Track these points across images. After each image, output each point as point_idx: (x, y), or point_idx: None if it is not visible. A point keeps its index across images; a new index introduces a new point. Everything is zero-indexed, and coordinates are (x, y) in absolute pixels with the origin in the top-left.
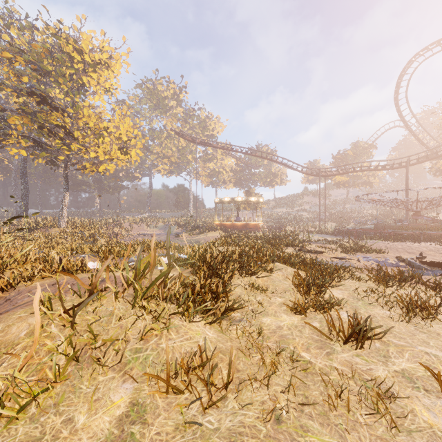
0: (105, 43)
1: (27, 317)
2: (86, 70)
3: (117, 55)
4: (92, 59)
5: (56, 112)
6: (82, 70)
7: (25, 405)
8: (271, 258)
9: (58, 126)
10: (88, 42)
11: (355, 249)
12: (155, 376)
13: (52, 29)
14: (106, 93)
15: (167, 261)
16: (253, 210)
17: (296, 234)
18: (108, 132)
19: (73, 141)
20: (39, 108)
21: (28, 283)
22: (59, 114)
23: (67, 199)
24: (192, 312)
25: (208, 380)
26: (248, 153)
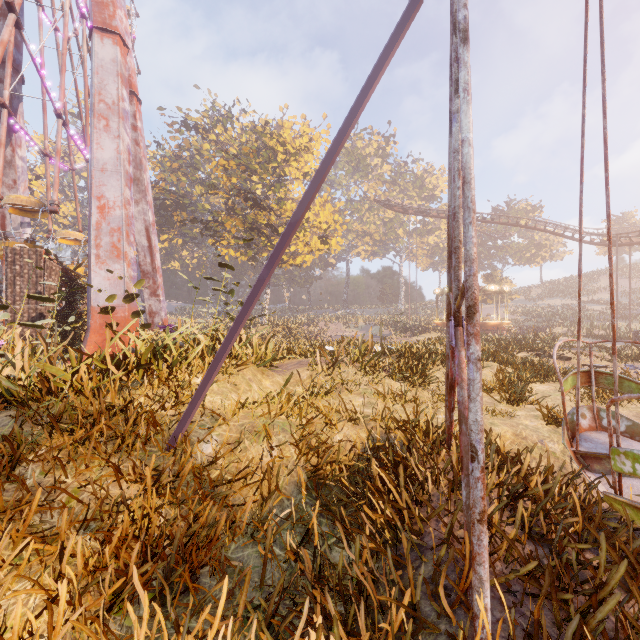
0: (305, 126)
1: (303, 371)
2: (287, 160)
3: (316, 135)
4: (293, 146)
5: (263, 211)
6: (284, 160)
7: (327, 392)
8: (482, 356)
9: (266, 226)
10: (289, 130)
11: (634, 358)
12: (378, 391)
13: (260, 129)
14: (305, 178)
15: (379, 349)
16: (497, 303)
17: (553, 338)
18: (307, 222)
19: (276, 237)
20: (245, 207)
21: (282, 361)
22: (265, 212)
23: (268, 297)
24: (397, 376)
25: (404, 393)
26: (487, 221)
